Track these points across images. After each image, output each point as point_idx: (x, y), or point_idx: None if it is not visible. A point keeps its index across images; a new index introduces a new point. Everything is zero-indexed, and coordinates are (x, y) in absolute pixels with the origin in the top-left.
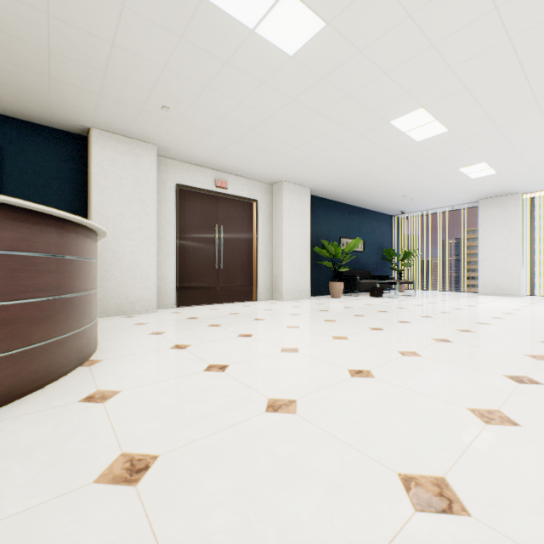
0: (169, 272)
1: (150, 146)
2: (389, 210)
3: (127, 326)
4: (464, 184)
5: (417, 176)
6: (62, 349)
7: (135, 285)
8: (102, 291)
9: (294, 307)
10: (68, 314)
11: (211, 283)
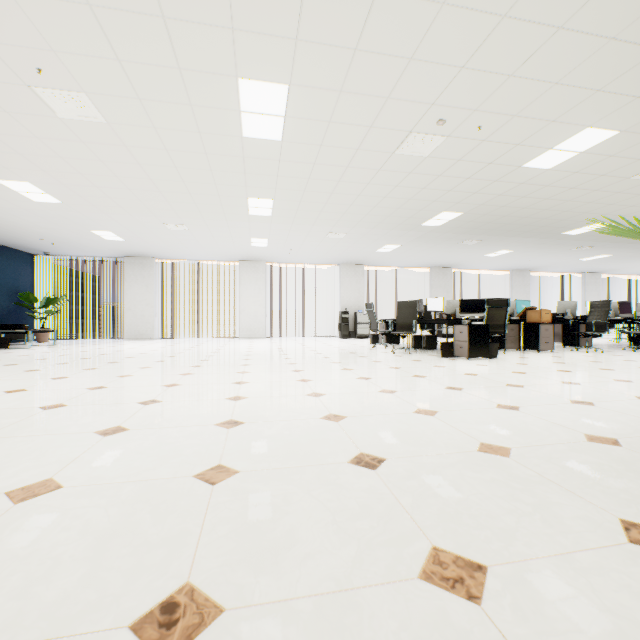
0: None
1: None
2: (28, 248)
3: None
4: (103, 242)
5: (50, 226)
6: None
7: None
8: None
9: None
10: None
11: None
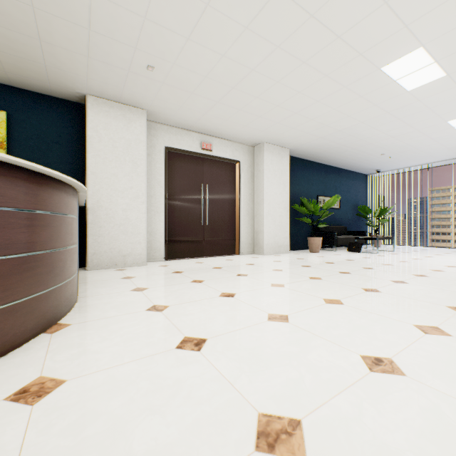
0: (159, 228)
1: (141, 111)
2: (365, 169)
3: (113, 280)
4: (449, 138)
5: (400, 131)
6: (14, 317)
7: (127, 240)
8: (96, 246)
9: (275, 261)
10: (23, 275)
11: (197, 238)
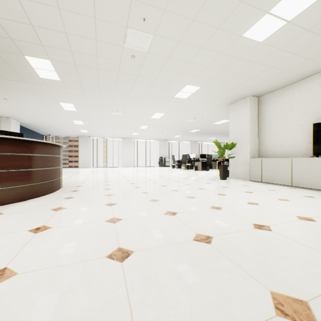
0: None
1: None
2: (45, 133)
3: None
4: (79, 132)
5: (68, 128)
6: None
7: None
8: None
9: None
10: None
11: None
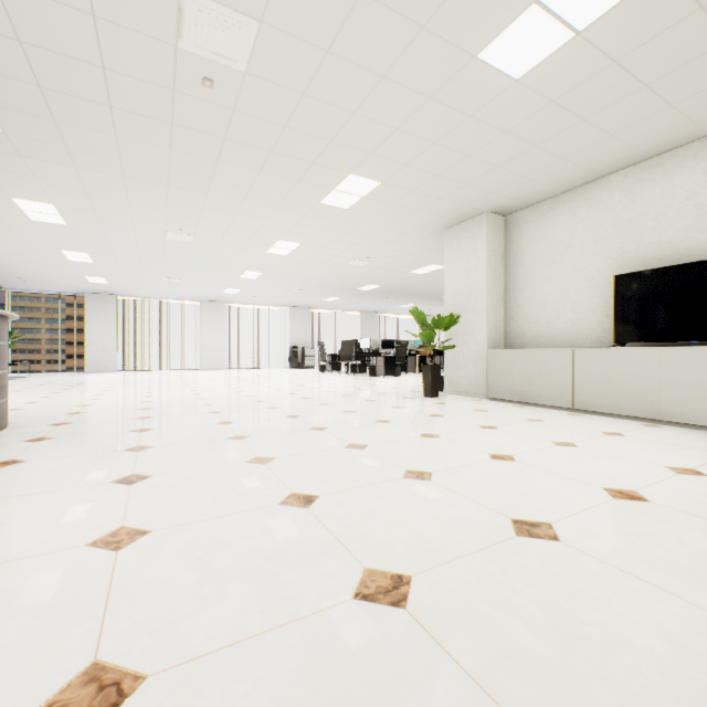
0: None
1: None
2: None
3: None
4: (83, 283)
5: (50, 272)
6: None
7: None
8: None
9: None
10: None
11: None
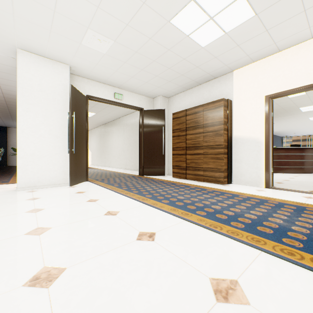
0: None
1: None
2: (282, 135)
3: None
4: None
5: (306, 130)
6: None
7: None
8: None
9: None
10: None
11: None
